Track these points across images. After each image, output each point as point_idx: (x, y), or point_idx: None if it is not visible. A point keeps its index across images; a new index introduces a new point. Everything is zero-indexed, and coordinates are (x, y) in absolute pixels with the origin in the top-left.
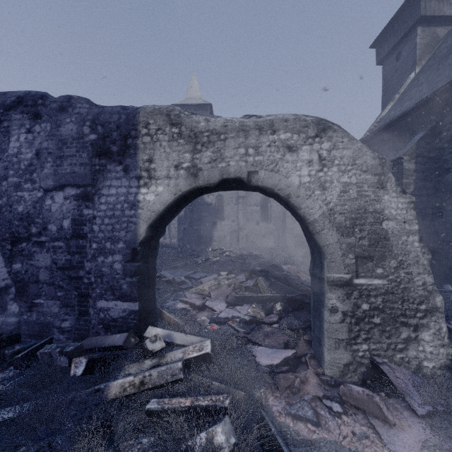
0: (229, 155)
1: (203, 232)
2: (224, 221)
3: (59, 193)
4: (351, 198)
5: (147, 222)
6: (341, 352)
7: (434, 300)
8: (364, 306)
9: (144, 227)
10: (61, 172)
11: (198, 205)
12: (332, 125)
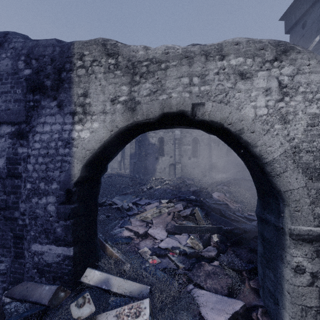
0: (170, 85)
1: (148, 165)
2: (164, 157)
3: None
4: None
5: (82, 162)
6: None
7: None
8: None
9: (78, 166)
10: None
11: (144, 145)
12: (295, 45)
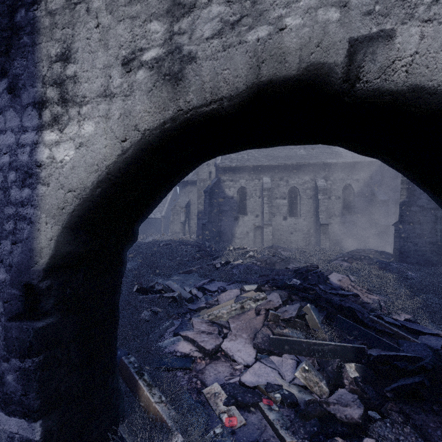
0: None
1: (223, 228)
2: (247, 216)
3: None
4: None
5: (56, 219)
6: None
7: None
8: None
9: (48, 230)
10: None
11: (218, 199)
12: None
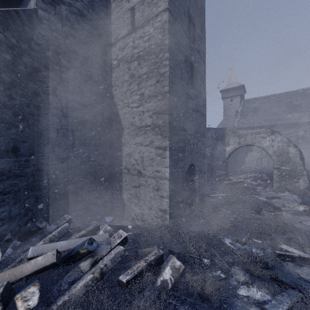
0: (248, 139)
1: (238, 158)
2: (252, 152)
3: (207, 148)
4: (280, 149)
5: (228, 154)
6: (277, 184)
7: (303, 172)
8: (283, 173)
9: (227, 155)
10: (208, 144)
11: None
12: (275, 132)
